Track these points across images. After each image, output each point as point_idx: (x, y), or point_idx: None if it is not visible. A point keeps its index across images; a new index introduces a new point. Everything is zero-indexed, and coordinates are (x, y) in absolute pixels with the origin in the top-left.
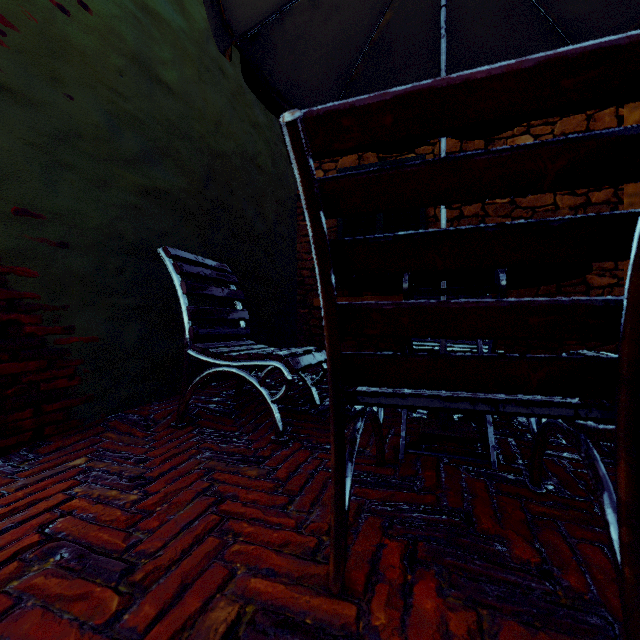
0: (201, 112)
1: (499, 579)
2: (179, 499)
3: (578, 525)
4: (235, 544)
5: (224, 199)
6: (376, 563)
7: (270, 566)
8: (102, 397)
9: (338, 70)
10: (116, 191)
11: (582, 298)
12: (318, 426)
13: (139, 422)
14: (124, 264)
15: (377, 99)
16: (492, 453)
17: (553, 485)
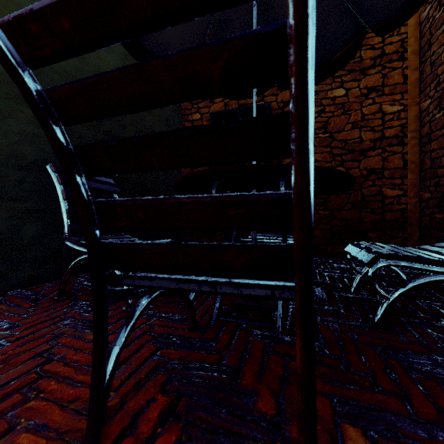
0: (96, 67)
1: (233, 431)
2: (16, 360)
3: (322, 380)
4: (33, 400)
5: (117, 132)
6: (138, 417)
7: (47, 421)
8: (2, 277)
9: (194, 36)
10: (16, 122)
11: (266, 192)
12: (166, 299)
13: (30, 296)
14: (23, 177)
15: (48, 2)
16: (278, 320)
17: (318, 345)
